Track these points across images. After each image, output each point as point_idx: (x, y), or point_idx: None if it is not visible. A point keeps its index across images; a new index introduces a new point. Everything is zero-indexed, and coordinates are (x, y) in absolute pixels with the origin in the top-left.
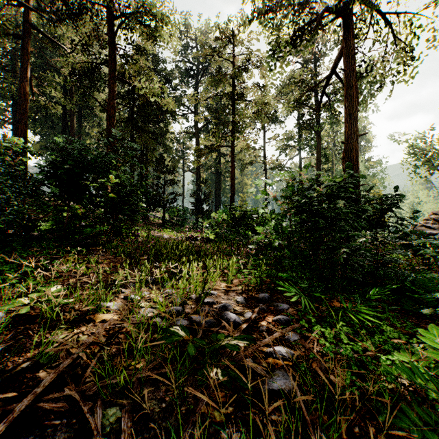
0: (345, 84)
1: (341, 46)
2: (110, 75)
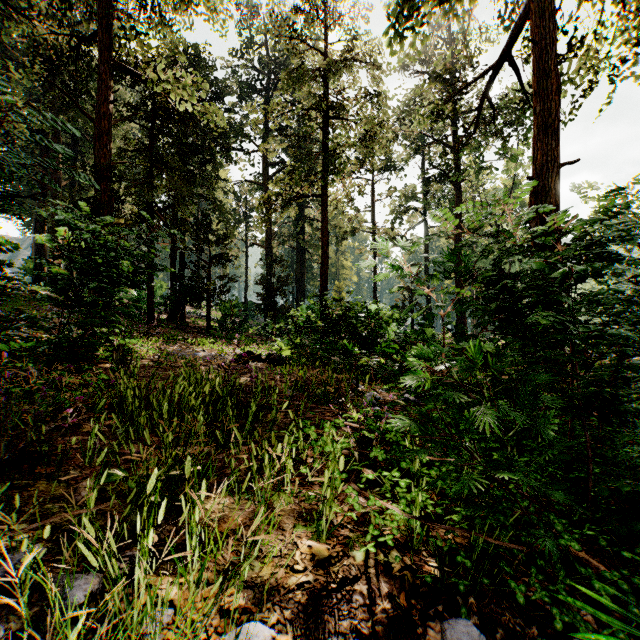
0: (533, 73)
1: (524, 6)
2: (101, 58)
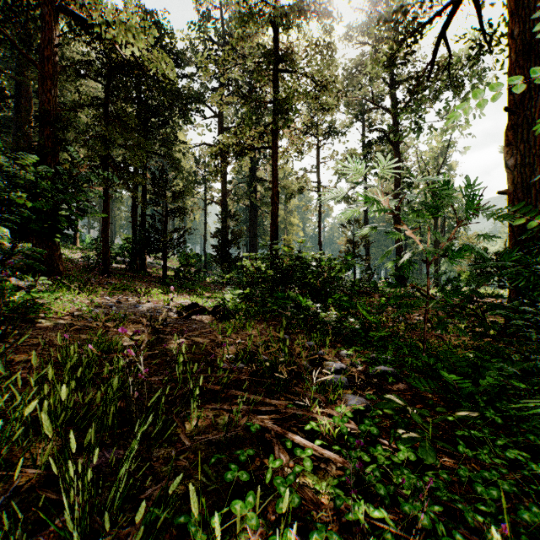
0: None
1: None
2: (45, 0)
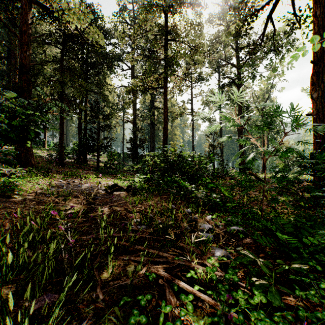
0: None
1: None
2: None
